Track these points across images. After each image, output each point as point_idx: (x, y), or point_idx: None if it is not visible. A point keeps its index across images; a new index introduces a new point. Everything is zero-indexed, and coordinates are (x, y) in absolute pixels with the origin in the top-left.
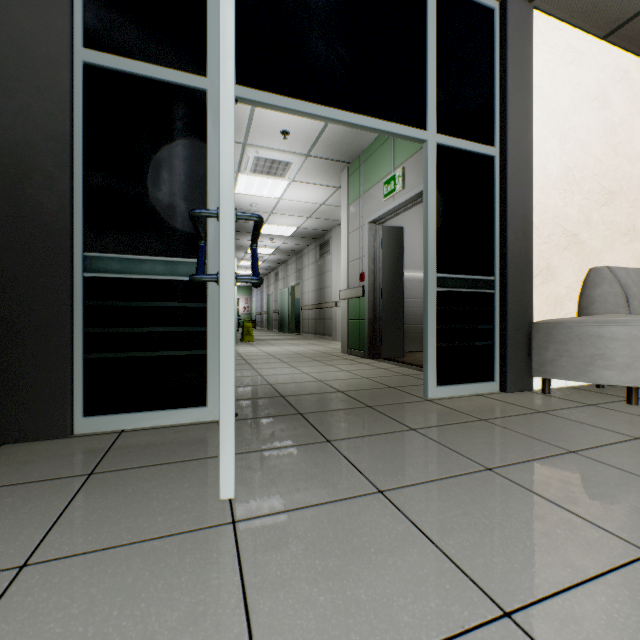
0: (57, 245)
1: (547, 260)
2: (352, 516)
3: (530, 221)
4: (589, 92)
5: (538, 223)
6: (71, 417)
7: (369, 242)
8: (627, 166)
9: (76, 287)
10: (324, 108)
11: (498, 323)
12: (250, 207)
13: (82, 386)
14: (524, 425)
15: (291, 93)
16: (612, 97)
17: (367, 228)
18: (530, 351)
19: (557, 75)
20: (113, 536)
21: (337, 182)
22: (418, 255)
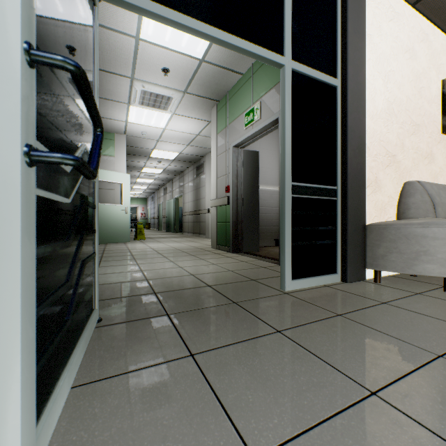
0: None
1: (375, 174)
2: None
3: (364, 142)
4: (403, 45)
5: (369, 144)
6: None
7: (233, 162)
8: (427, 106)
9: None
10: (192, 20)
11: (340, 225)
12: (141, 135)
13: None
14: (378, 320)
15: (159, 0)
16: (418, 52)
17: (232, 151)
18: (364, 248)
19: (382, 27)
20: None
21: (209, 117)
22: (269, 174)
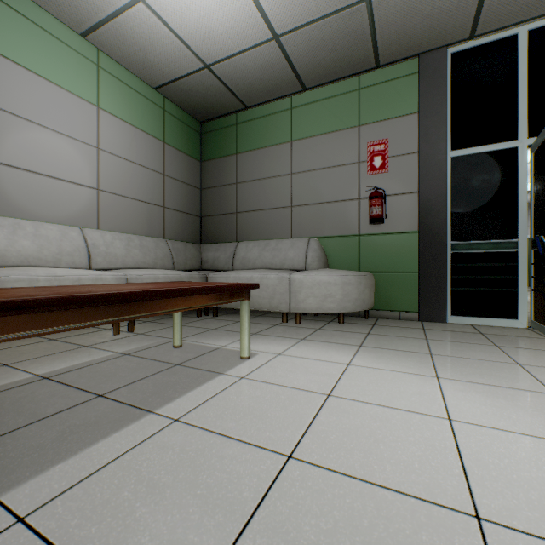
0: (440, 240)
1: None
2: None
3: None
4: None
5: None
6: (446, 315)
7: None
8: None
9: (447, 258)
10: None
11: None
12: None
13: (449, 302)
14: None
15: None
16: None
17: None
18: None
19: None
20: (521, 347)
21: None
22: None
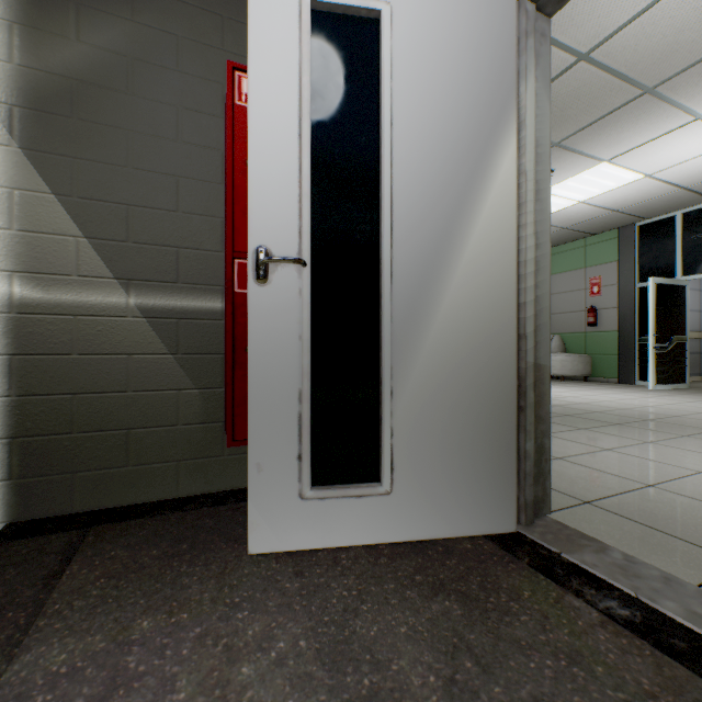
0: (630, 336)
1: None
2: (668, 393)
3: None
4: None
5: None
6: (633, 380)
7: None
8: None
9: (635, 347)
10: None
11: None
12: None
13: (636, 373)
14: None
15: None
16: None
17: None
18: None
19: None
20: (627, 389)
21: None
22: None
